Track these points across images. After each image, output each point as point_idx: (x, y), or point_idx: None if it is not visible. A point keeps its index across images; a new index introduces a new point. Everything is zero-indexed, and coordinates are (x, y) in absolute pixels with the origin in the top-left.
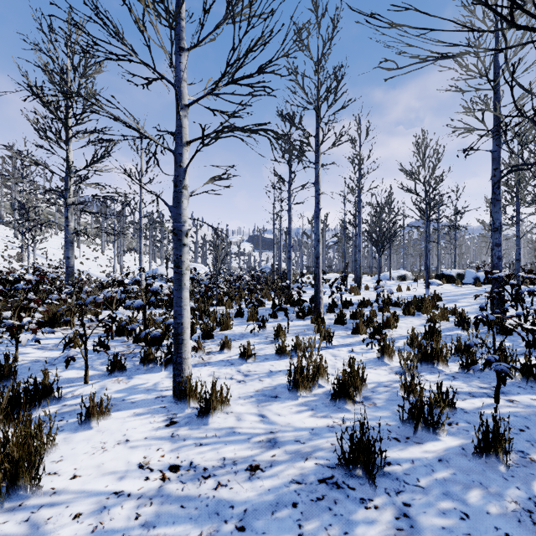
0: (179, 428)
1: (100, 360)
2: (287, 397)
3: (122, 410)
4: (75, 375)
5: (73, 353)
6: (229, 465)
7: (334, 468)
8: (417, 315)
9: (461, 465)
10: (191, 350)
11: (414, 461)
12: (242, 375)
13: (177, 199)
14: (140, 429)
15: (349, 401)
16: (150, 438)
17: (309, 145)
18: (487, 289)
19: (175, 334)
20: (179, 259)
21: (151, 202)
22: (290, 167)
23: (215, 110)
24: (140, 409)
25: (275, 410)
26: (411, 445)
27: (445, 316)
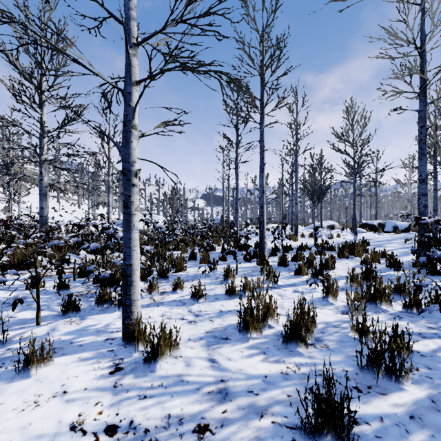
0: (124, 376)
1: (58, 300)
2: (238, 339)
3: (67, 355)
4: (30, 316)
5: (21, 295)
6: (175, 424)
7: (295, 430)
8: (350, 258)
9: (438, 423)
10: (143, 291)
11: (382, 418)
12: (193, 315)
13: (126, 139)
14: (81, 377)
15: (301, 344)
16: (90, 389)
17: (255, 106)
18: (406, 236)
19: (124, 276)
20: (128, 199)
21: (117, 162)
22: (237, 131)
23: (166, 53)
24: (86, 353)
25: (225, 354)
26: (375, 396)
27: (377, 259)
